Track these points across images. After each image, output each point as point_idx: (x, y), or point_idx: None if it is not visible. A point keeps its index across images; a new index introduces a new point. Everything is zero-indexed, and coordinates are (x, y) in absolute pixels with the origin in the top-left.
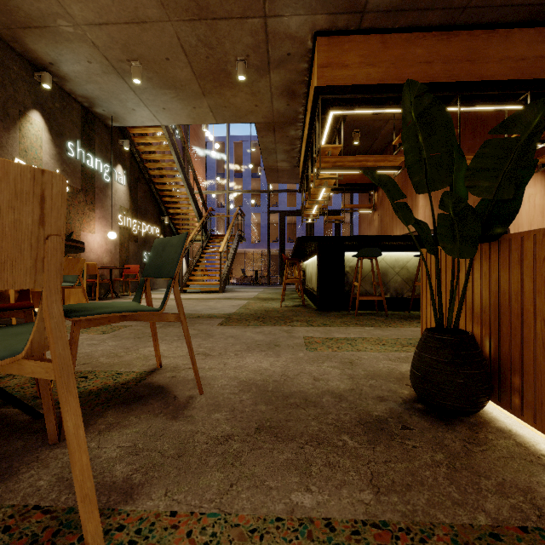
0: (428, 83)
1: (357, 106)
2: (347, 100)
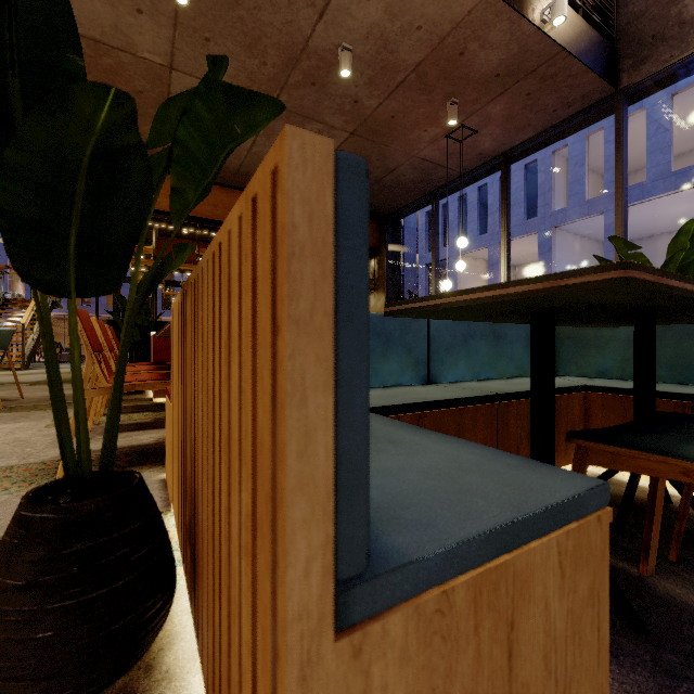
0: (214, 220)
1: (164, 223)
2: (155, 217)
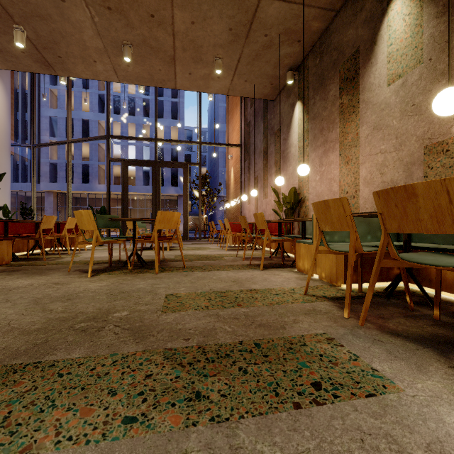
0: None
1: None
2: None
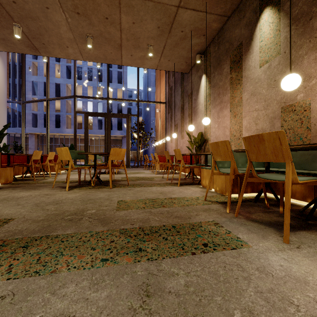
0: None
1: None
2: None
